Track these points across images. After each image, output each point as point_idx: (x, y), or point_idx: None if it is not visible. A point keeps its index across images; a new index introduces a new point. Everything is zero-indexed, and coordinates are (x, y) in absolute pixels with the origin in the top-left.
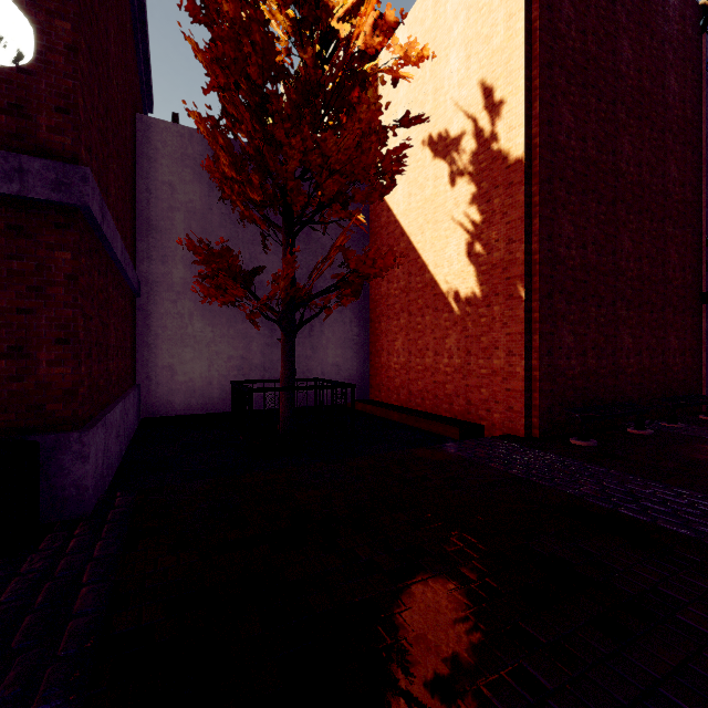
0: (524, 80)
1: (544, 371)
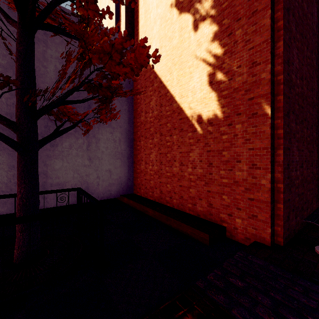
0: None
1: (285, 182)
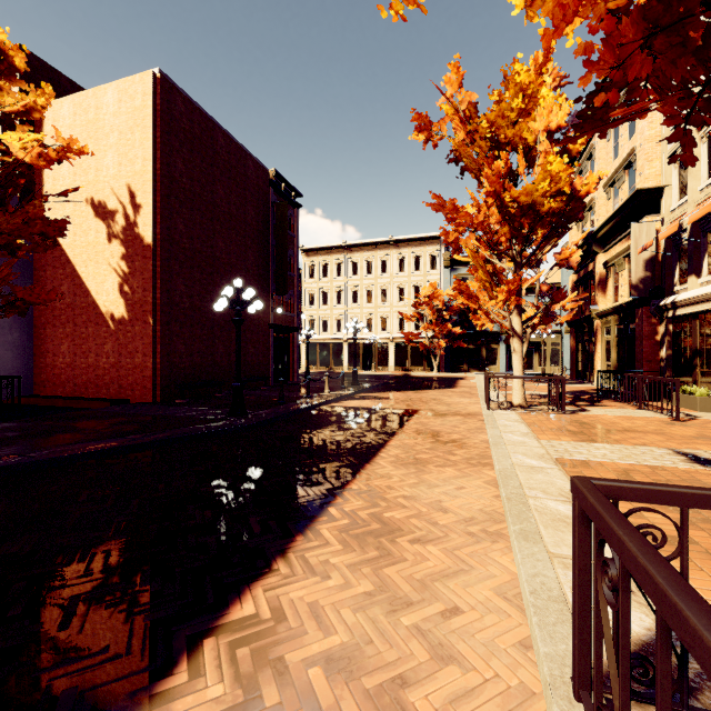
0: (152, 201)
1: (165, 365)
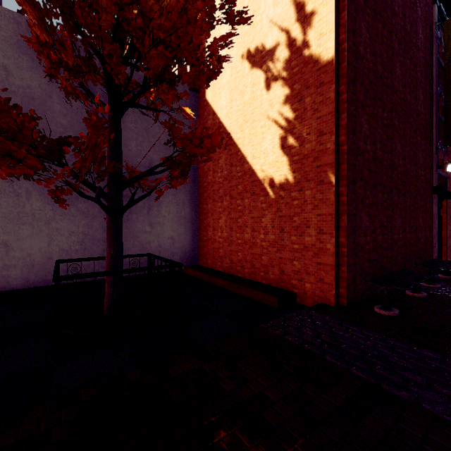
0: None
1: (350, 247)
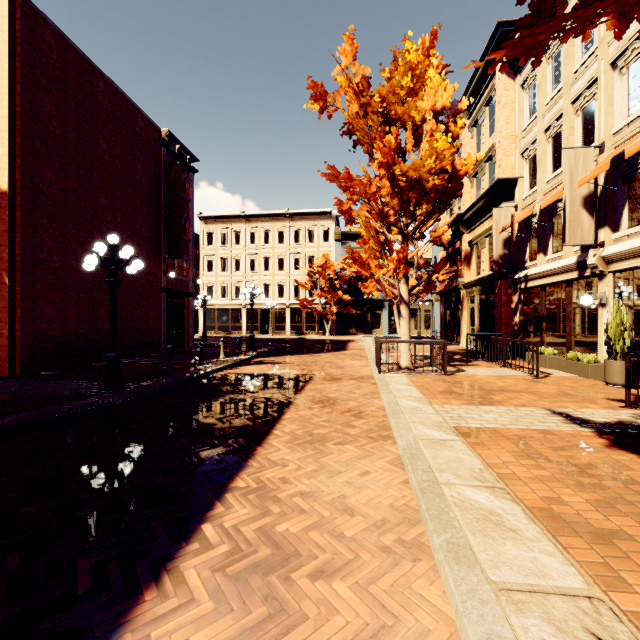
0: (9, 141)
1: (27, 332)
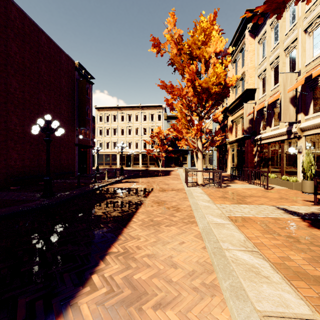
0: None
1: (3, 166)
